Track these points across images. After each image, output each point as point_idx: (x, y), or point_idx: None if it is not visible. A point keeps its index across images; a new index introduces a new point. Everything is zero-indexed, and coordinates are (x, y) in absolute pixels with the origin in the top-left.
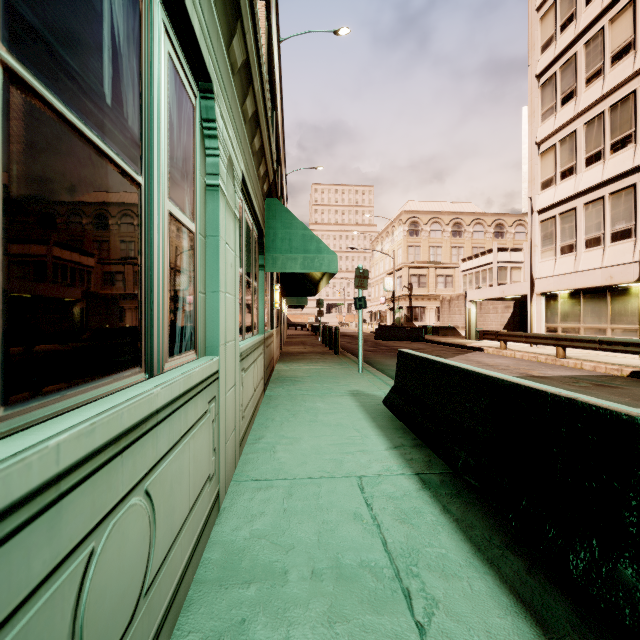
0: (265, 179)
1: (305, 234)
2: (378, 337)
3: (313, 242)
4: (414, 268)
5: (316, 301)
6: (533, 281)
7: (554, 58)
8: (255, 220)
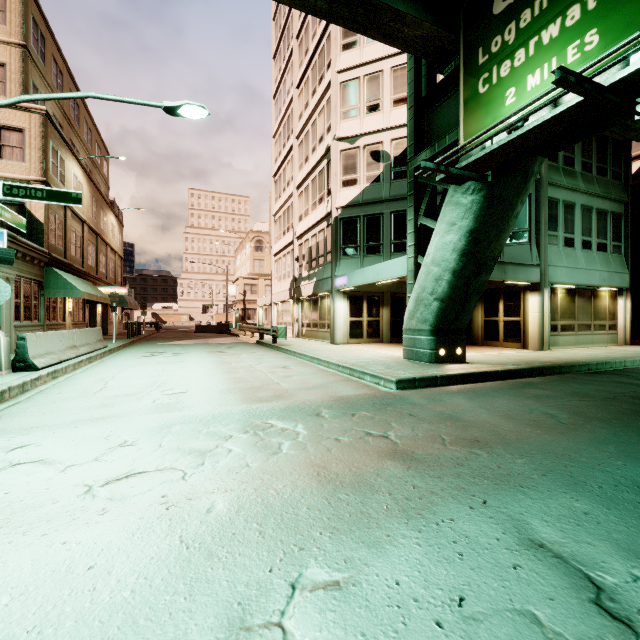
0: (41, 262)
1: (65, 282)
2: (197, 331)
3: (69, 285)
4: (248, 279)
5: (141, 305)
6: (272, 296)
7: (276, 171)
8: (34, 279)
